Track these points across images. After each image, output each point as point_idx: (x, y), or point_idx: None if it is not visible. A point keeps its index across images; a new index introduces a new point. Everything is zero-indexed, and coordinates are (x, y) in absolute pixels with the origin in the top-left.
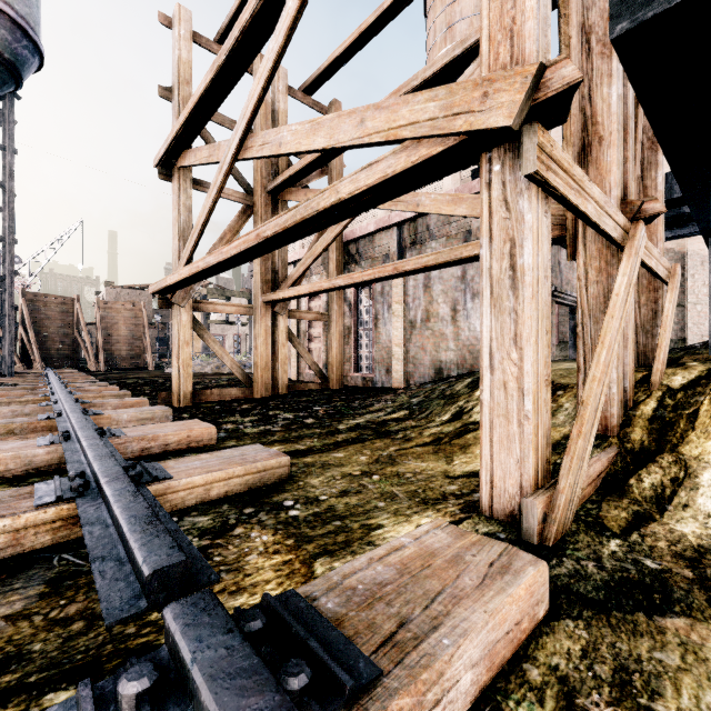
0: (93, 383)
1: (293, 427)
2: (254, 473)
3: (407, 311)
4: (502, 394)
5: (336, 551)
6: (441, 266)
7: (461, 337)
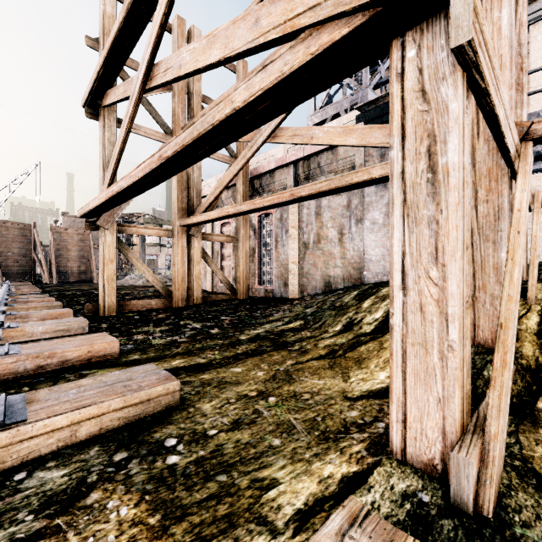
0: (35, 295)
1: (198, 337)
2: (136, 404)
3: (301, 234)
4: (418, 319)
5: (212, 539)
6: (333, 191)
7: (347, 256)
